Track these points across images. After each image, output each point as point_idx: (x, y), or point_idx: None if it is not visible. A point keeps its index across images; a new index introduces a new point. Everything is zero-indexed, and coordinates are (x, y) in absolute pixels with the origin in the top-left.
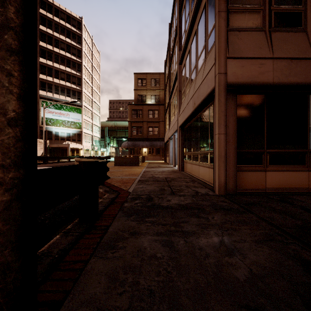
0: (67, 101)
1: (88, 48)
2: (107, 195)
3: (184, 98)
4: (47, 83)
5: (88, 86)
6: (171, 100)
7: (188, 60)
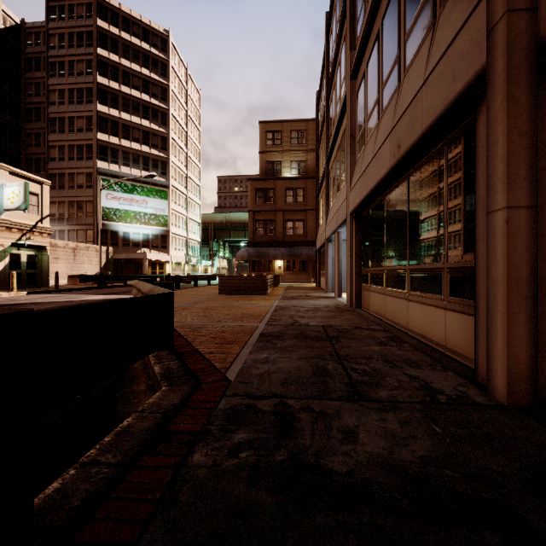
0: (140, 176)
1: (180, 85)
2: (159, 394)
3: (364, 149)
4: (111, 148)
5: (179, 152)
6: (331, 163)
7: (375, 58)
